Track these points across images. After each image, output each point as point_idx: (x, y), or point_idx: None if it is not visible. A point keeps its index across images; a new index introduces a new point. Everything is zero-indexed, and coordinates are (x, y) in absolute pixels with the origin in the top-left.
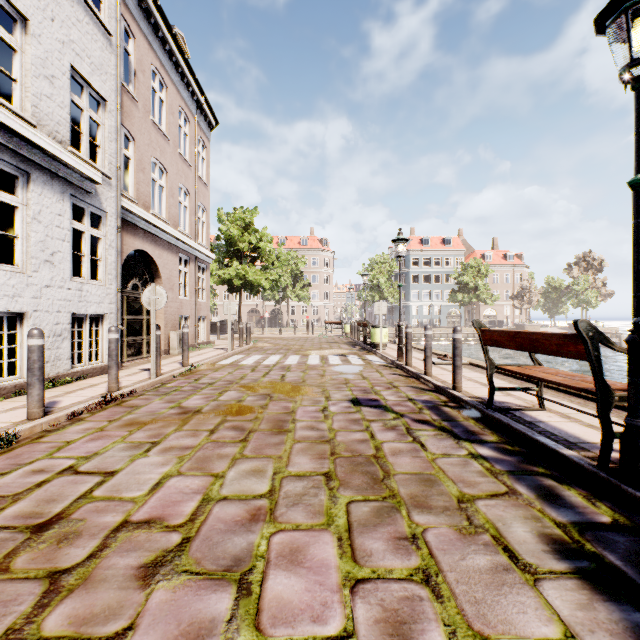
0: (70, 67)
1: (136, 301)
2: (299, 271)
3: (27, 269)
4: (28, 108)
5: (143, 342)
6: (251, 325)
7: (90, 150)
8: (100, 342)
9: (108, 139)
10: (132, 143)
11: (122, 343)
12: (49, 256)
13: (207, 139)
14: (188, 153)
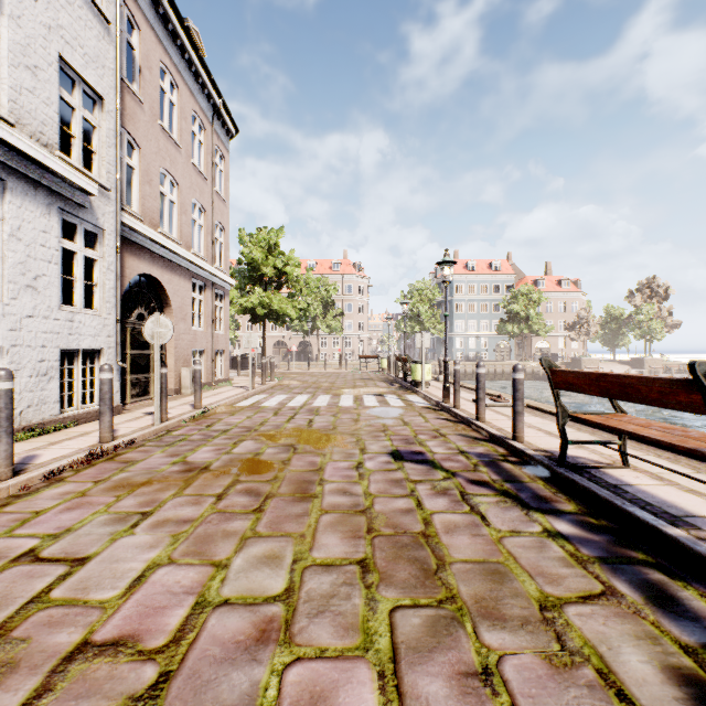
0: (58, 57)
1: (142, 333)
2: (330, 299)
3: (3, 296)
4: (4, 103)
5: (150, 380)
6: (277, 359)
7: (85, 157)
8: (96, 382)
9: (106, 144)
10: (136, 151)
11: (125, 382)
12: (31, 280)
13: (226, 149)
14: (203, 164)
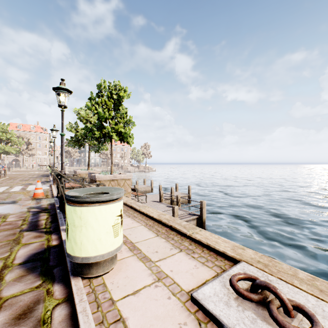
0: None
1: None
2: (30, 143)
3: None
4: None
5: None
6: None
7: None
8: None
9: None
10: None
11: None
12: None
13: None
14: None
